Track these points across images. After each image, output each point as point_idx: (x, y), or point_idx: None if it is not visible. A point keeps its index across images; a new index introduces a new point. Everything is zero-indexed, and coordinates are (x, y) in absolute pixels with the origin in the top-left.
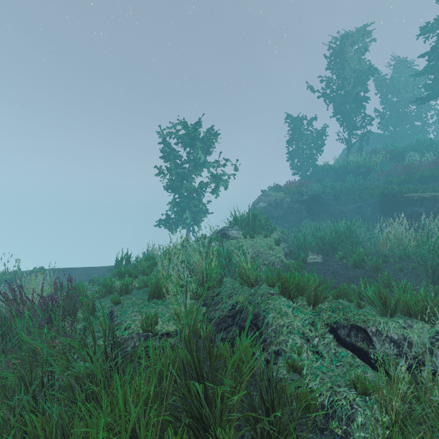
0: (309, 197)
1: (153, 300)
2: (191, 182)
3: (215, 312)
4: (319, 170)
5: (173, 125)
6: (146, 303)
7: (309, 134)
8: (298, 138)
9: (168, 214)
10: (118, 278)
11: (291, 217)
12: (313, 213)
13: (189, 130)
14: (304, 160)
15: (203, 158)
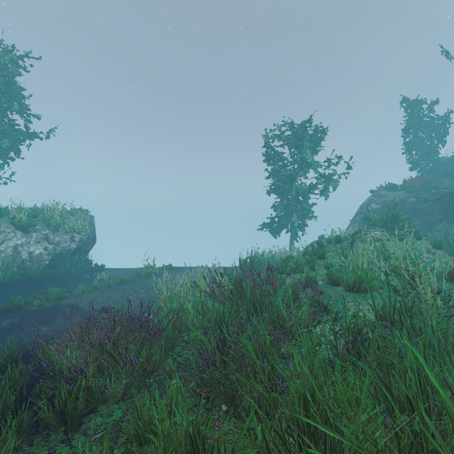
0: (444, 195)
1: (354, 294)
2: (301, 183)
3: (449, 310)
4: (445, 163)
5: (278, 127)
6: (352, 295)
7: (430, 120)
8: (414, 127)
9: (272, 218)
10: (297, 271)
11: (416, 220)
12: (450, 215)
13: (294, 130)
14: (423, 153)
15: (311, 158)
